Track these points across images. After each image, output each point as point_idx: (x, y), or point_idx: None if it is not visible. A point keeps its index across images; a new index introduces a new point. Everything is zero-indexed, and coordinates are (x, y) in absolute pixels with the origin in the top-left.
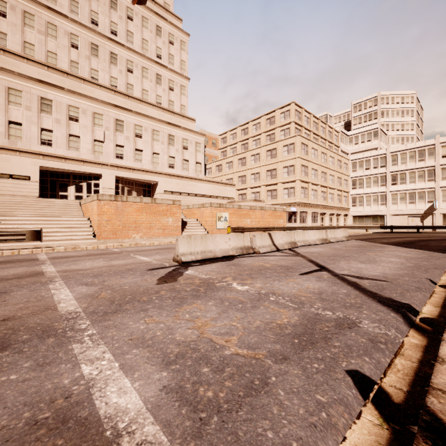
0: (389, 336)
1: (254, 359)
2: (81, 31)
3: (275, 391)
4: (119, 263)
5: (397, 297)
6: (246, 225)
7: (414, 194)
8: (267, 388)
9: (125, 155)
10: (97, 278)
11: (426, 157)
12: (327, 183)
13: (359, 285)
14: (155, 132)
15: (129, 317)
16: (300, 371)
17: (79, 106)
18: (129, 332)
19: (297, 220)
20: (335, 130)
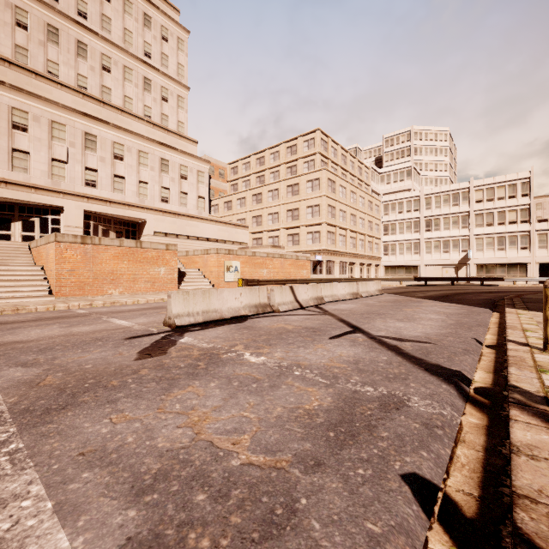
0: (445, 417)
1: (275, 469)
2: (31, 5)
3: (307, 525)
4: (83, 329)
5: (445, 362)
6: (262, 277)
7: (449, 242)
8: (296, 520)
9: (98, 182)
10: (45, 354)
11: (460, 201)
12: (356, 228)
13: (401, 349)
14: (142, 154)
15: (85, 415)
16: (340, 484)
17: (29, 110)
18: (81, 441)
19: (323, 271)
20: (365, 166)
